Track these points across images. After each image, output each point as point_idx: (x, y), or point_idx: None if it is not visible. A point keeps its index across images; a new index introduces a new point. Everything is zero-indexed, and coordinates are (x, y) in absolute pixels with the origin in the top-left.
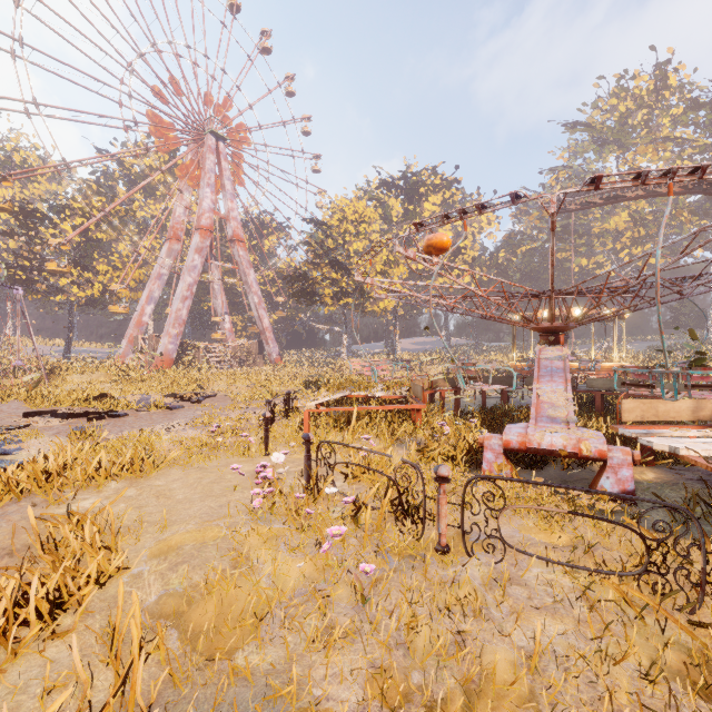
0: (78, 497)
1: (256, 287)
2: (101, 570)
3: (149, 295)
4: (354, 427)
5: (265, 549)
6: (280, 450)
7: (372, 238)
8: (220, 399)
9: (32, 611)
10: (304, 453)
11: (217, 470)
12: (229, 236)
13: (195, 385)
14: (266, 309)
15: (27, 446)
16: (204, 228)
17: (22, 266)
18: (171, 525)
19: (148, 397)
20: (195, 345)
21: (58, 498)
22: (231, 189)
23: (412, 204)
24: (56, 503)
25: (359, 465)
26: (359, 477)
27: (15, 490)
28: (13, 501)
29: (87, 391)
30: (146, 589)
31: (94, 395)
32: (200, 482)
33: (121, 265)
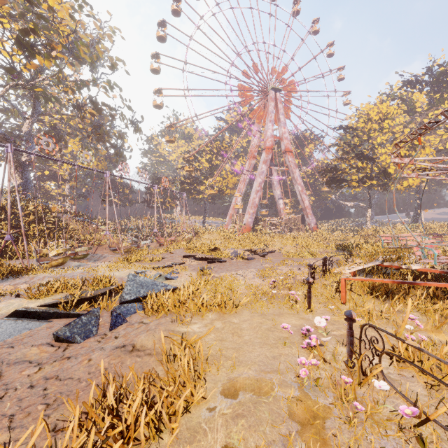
0: (192, 321)
1: (299, 180)
2: (189, 399)
3: (239, 191)
4: (388, 295)
5: (312, 435)
6: (320, 308)
7: (395, 130)
8: (277, 255)
9: (141, 433)
10: (341, 315)
11: (272, 317)
12: (282, 150)
13: (262, 244)
14: (306, 194)
15: (180, 276)
16: (267, 148)
17: (187, 182)
18: (238, 365)
19: (237, 251)
20: (262, 219)
21: (183, 319)
22: (284, 120)
23: (438, 92)
24: (181, 322)
25: (418, 367)
26: (408, 364)
27: (165, 308)
28: (165, 315)
29: (209, 244)
30: (214, 433)
31: (211, 248)
32: (260, 326)
33: (226, 176)
